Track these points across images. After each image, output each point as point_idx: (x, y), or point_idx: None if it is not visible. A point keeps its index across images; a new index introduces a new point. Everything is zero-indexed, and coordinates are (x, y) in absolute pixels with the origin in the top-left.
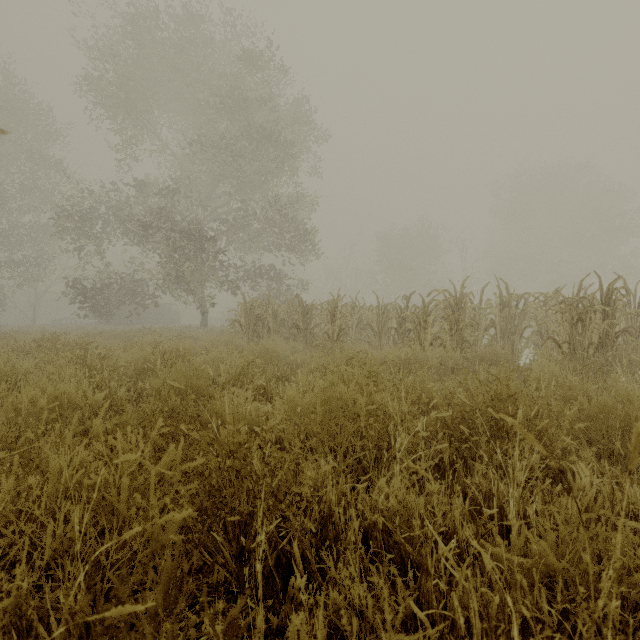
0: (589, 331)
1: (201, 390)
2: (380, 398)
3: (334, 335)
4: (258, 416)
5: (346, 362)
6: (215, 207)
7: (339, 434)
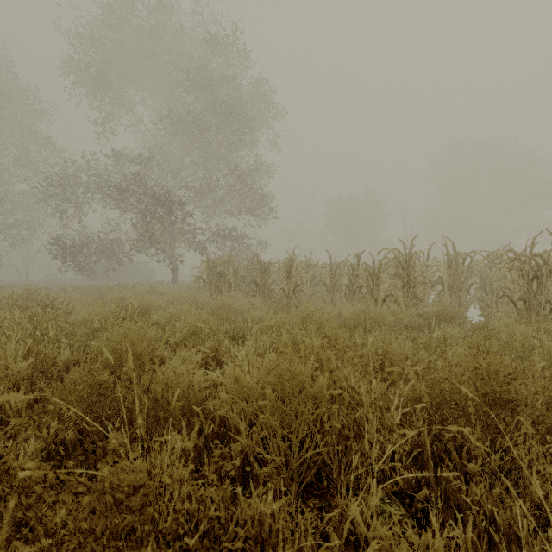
0: (546, 289)
1: (143, 355)
2: (344, 374)
3: (290, 291)
4: (201, 389)
5: (301, 321)
6: (184, 176)
7: (294, 420)
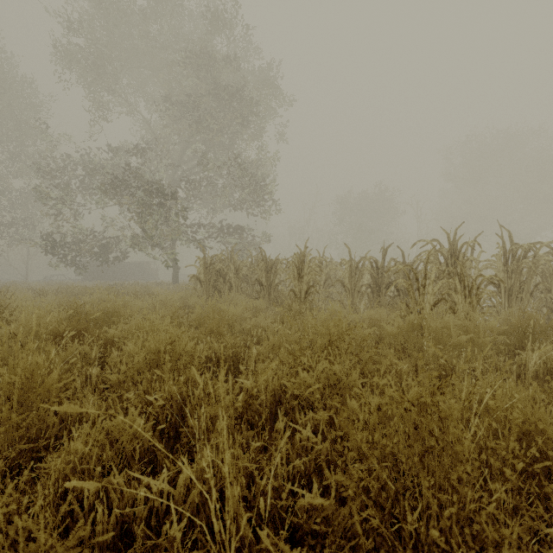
0: None
1: None
2: None
3: (301, 293)
4: None
5: (329, 345)
6: (185, 169)
7: None
